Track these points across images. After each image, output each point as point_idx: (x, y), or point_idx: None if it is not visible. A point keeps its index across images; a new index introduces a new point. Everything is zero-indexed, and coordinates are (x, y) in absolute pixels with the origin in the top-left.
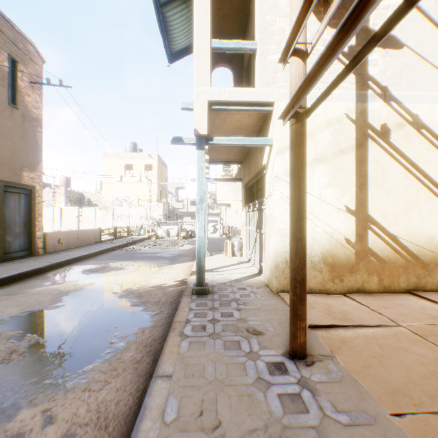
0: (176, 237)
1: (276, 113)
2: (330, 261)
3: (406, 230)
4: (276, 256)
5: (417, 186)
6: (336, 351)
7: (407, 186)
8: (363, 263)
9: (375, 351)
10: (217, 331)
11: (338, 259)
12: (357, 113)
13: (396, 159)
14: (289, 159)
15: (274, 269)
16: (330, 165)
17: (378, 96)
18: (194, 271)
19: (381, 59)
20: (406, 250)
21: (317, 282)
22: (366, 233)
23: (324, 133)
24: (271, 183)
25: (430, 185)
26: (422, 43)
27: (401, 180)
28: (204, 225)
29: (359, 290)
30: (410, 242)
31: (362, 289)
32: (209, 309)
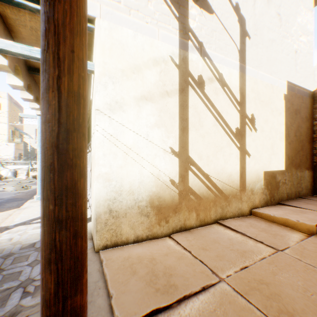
0: (25, 176)
1: (97, 32)
2: (157, 203)
3: (215, 169)
4: (97, 206)
5: (222, 133)
6: None
7: (216, 132)
8: (185, 202)
9: None
10: None
11: (164, 201)
12: (180, 59)
13: (209, 108)
14: (113, 91)
15: (95, 222)
16: (157, 105)
17: (197, 49)
18: (3, 227)
19: (199, 17)
20: (215, 186)
21: (145, 228)
22: (187, 174)
23: (151, 71)
24: (94, 118)
25: (230, 133)
26: (225, 17)
27: (212, 127)
28: None
29: (182, 228)
30: (218, 179)
31: (184, 226)
32: None
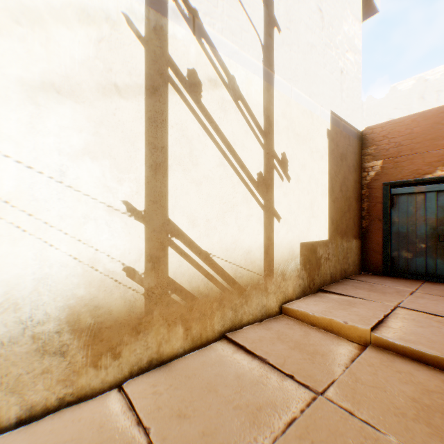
0: None
1: None
2: (89, 321)
3: (222, 243)
4: None
5: (235, 179)
6: None
7: (224, 178)
8: (160, 309)
9: None
10: None
11: (109, 313)
12: (150, 28)
13: (210, 133)
14: None
15: None
16: (89, 109)
17: (186, 19)
18: None
19: None
20: (222, 272)
21: (54, 381)
22: (166, 253)
23: (74, 32)
24: None
25: (248, 181)
26: None
27: (216, 167)
28: None
29: (153, 361)
30: (228, 260)
31: (158, 356)
32: None
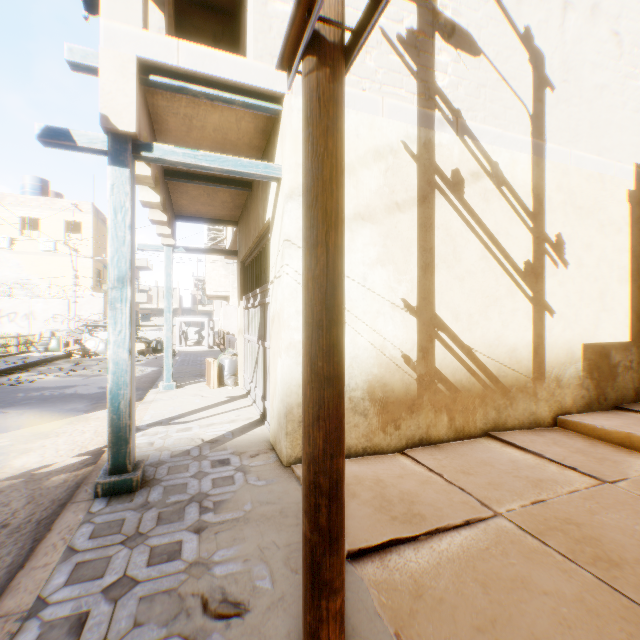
0: None
1: (287, 117)
2: (380, 395)
3: (484, 338)
4: (287, 393)
5: (497, 272)
6: (408, 631)
7: (486, 271)
8: (428, 395)
9: (480, 606)
10: (115, 632)
11: (392, 391)
12: (421, 144)
13: (472, 227)
14: None
15: (283, 420)
16: (380, 227)
17: (450, 123)
18: None
19: (453, 65)
20: (484, 369)
21: (360, 434)
22: (433, 345)
23: (371, 170)
24: (279, 254)
25: (512, 271)
26: (504, 57)
27: (478, 261)
28: (131, 336)
29: (423, 440)
30: (490, 357)
31: (427, 437)
32: (122, 542)
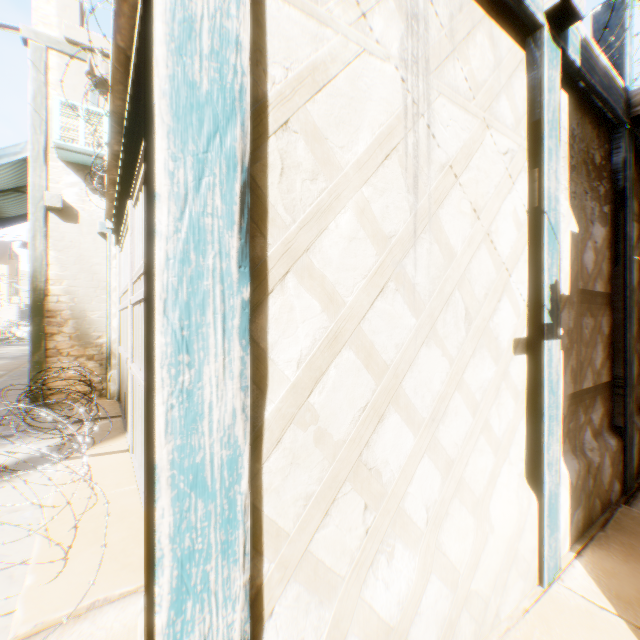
0: None
1: None
2: None
3: None
4: None
5: None
6: None
7: None
8: None
9: None
10: None
11: None
12: None
13: None
14: None
15: None
16: None
17: None
18: None
19: None
20: None
21: None
22: None
23: None
24: None
25: None
26: None
27: None
28: None
29: None
30: None
31: None
32: None
